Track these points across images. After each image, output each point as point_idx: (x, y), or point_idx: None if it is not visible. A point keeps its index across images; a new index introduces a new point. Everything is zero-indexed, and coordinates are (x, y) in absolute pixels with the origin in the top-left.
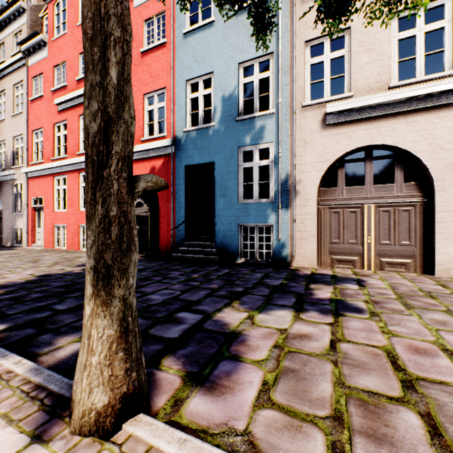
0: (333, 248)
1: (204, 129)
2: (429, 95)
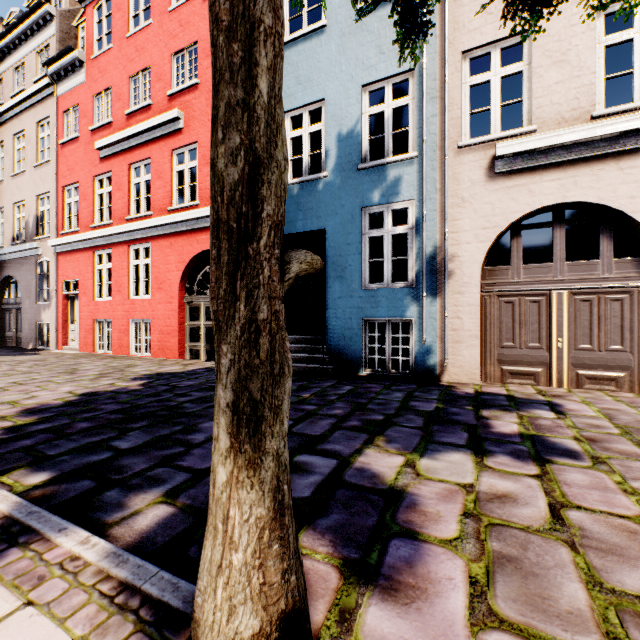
0: (505, 355)
1: (311, 182)
2: None
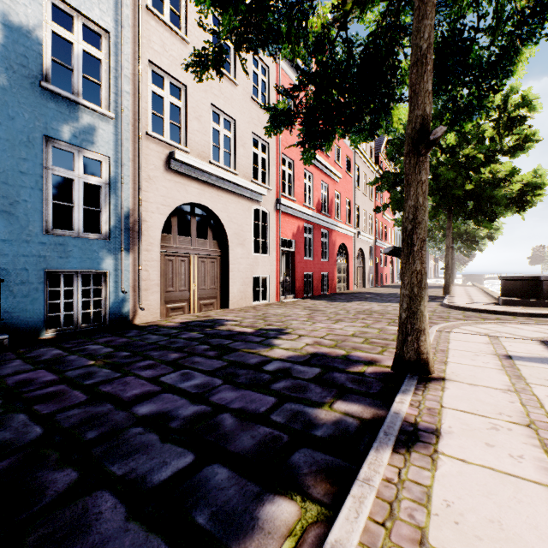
0: (169, 297)
1: None
2: (230, 182)
